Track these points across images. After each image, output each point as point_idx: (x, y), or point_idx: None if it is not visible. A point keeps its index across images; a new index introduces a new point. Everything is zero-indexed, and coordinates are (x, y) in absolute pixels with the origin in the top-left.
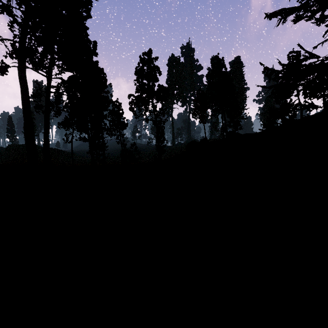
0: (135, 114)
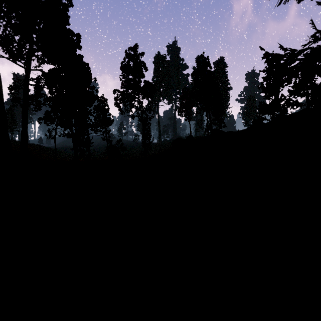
0: (121, 110)
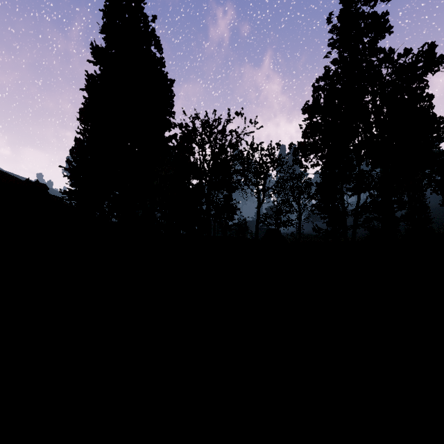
0: None
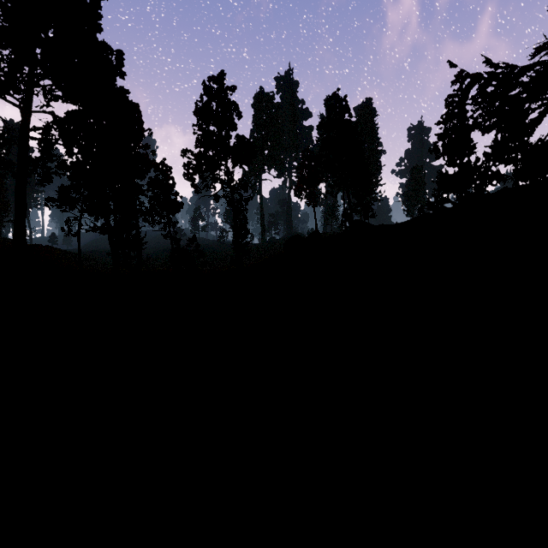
0: (195, 186)
